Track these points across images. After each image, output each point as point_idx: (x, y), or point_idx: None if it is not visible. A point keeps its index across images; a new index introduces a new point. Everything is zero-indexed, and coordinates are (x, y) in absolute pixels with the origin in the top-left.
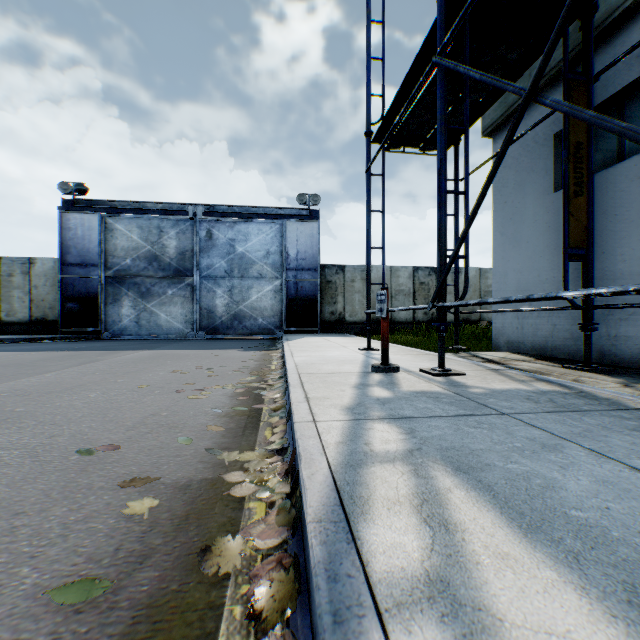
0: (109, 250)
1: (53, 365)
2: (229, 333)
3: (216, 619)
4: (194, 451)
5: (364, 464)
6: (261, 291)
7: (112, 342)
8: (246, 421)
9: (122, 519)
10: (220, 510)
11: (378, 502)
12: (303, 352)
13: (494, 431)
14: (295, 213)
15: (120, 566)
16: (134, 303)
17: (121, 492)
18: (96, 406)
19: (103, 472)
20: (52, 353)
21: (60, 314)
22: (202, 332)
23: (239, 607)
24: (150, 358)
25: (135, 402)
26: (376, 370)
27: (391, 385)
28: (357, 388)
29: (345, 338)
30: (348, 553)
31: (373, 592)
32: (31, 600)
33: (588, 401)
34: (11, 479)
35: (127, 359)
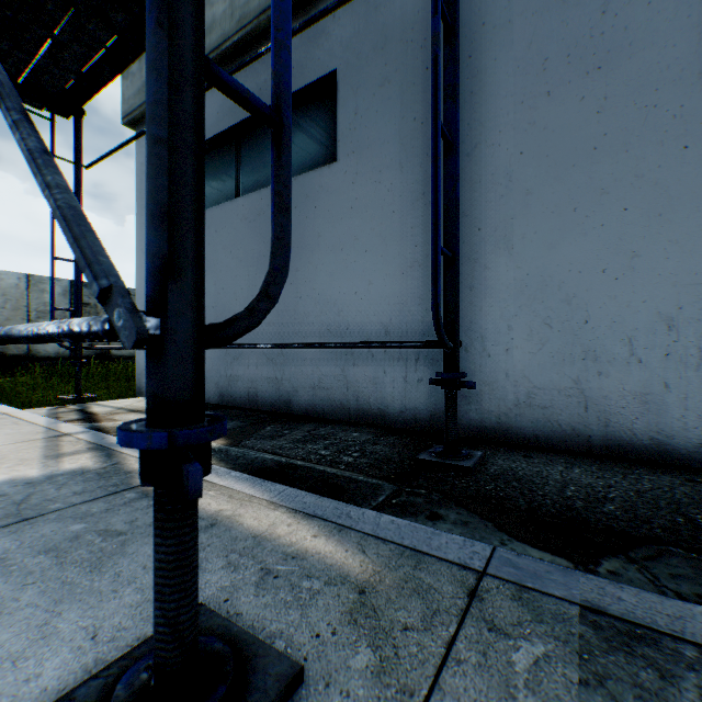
0: None
1: None
2: None
3: None
4: None
5: None
6: None
7: None
8: None
9: None
10: None
11: None
12: None
13: None
14: None
15: None
16: None
17: None
18: None
19: None
20: None
21: None
22: None
23: None
24: None
25: None
26: None
27: None
28: None
29: None
30: None
31: None
32: None
33: (93, 485)
34: None
35: None
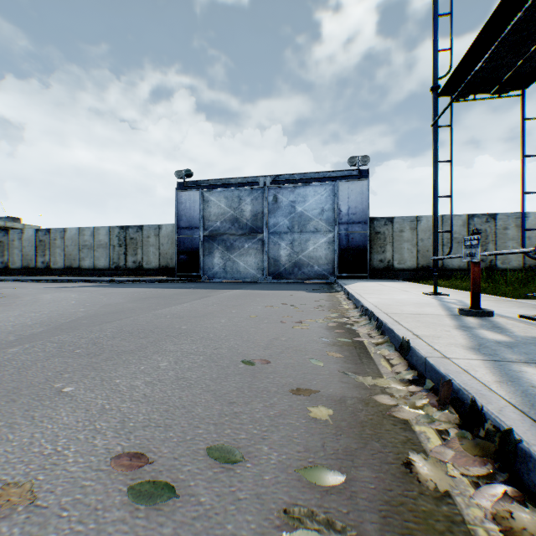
0: (205, 216)
1: (183, 298)
2: (290, 278)
3: (466, 535)
4: (329, 372)
5: None
6: (317, 243)
7: (209, 283)
8: (356, 351)
9: (310, 421)
10: (391, 428)
11: None
12: (370, 294)
13: None
14: (346, 174)
15: (336, 461)
16: (222, 255)
17: (294, 398)
18: (230, 329)
19: (269, 380)
20: (177, 290)
21: (176, 263)
22: (270, 277)
23: (483, 529)
24: (243, 295)
25: (255, 328)
26: (466, 313)
27: (497, 329)
28: (460, 329)
29: (398, 283)
30: None
31: None
32: (285, 474)
33: None
34: (210, 376)
35: (227, 296)
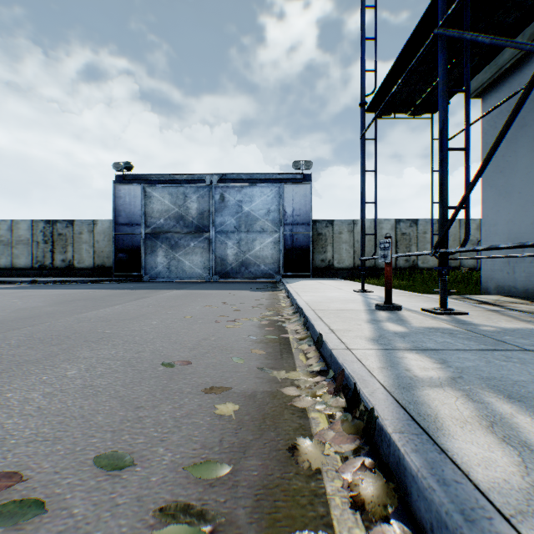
0: (148, 212)
1: (117, 300)
2: (237, 277)
3: (324, 505)
4: (248, 369)
5: (415, 387)
6: (263, 243)
7: (151, 283)
8: (280, 347)
9: (215, 418)
10: (289, 417)
11: (447, 420)
12: (306, 292)
13: (526, 365)
14: (291, 177)
15: (229, 454)
16: (166, 253)
17: (205, 397)
18: (160, 331)
19: (186, 381)
20: (112, 291)
21: (114, 262)
22: (216, 276)
23: (339, 498)
24: (184, 296)
25: (187, 329)
26: (380, 308)
27: (401, 321)
28: (371, 323)
29: (336, 282)
30: (444, 462)
31: (488, 498)
32: (174, 473)
33: None
34: (123, 382)
35: (167, 296)
